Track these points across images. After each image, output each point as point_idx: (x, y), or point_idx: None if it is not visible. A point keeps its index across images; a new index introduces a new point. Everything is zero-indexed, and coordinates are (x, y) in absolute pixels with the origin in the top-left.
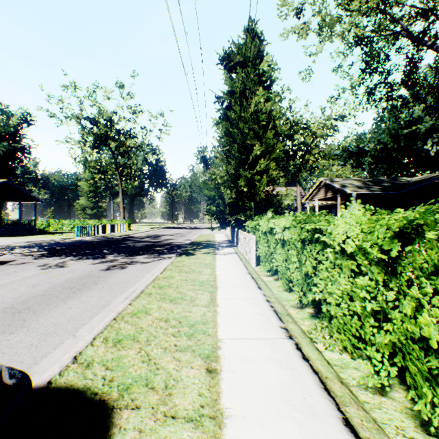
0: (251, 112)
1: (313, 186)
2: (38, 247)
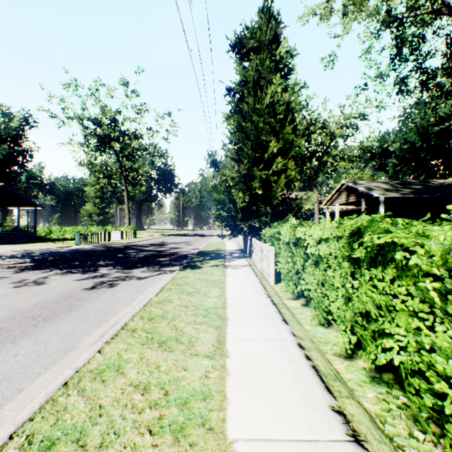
0: (266, 104)
1: (334, 190)
2: (28, 257)
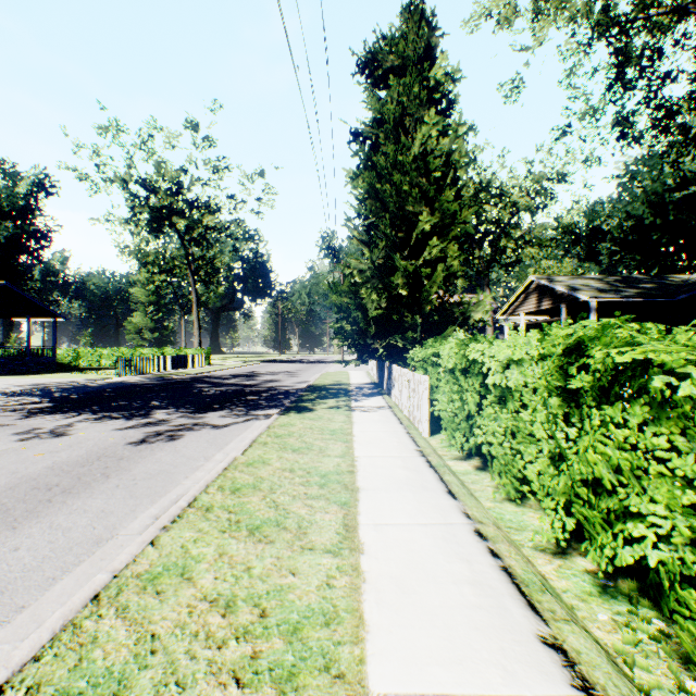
0: (414, 156)
1: (517, 291)
2: (42, 394)
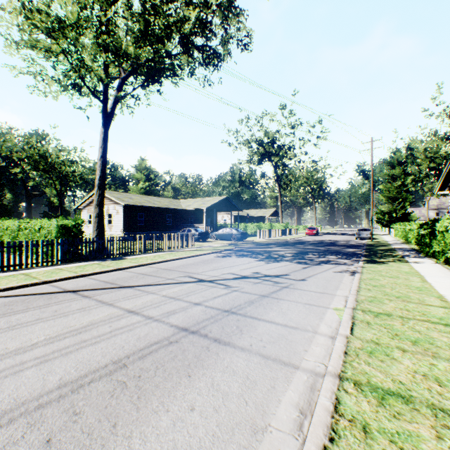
0: (396, 185)
1: None
2: None
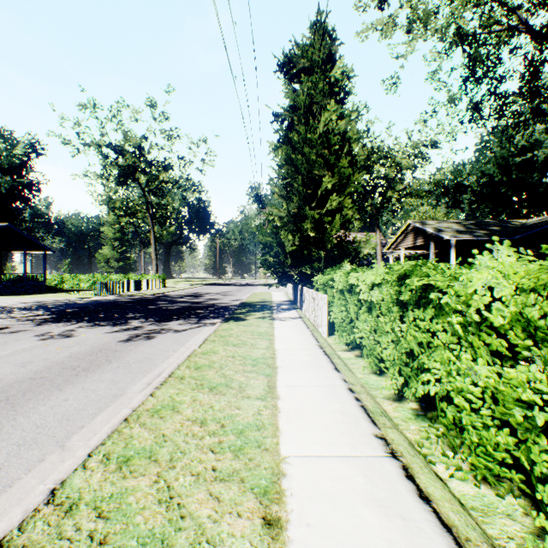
0: (319, 133)
1: (399, 231)
2: (44, 309)
